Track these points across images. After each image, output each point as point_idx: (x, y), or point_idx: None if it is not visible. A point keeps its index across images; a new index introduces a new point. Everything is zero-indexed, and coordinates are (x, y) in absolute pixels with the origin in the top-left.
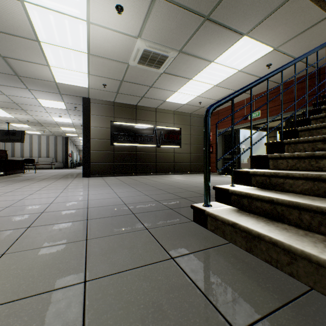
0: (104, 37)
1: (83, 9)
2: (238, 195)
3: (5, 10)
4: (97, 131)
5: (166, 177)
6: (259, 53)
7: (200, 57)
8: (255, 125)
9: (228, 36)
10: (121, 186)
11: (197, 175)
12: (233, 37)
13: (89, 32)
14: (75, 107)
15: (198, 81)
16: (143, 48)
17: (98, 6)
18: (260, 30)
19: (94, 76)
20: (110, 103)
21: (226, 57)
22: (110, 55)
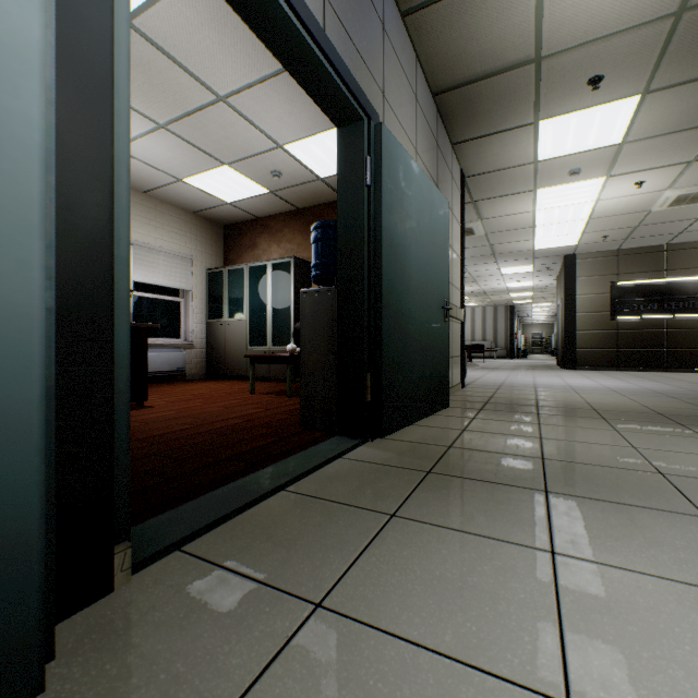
0: (614, 203)
1: (593, 196)
2: None
3: (516, 220)
4: (586, 300)
5: None
6: None
7: None
8: None
9: None
10: (638, 380)
11: None
12: None
13: (595, 205)
14: (546, 267)
15: None
16: (676, 195)
17: (611, 190)
18: None
19: (589, 233)
20: (610, 253)
21: None
22: (619, 212)
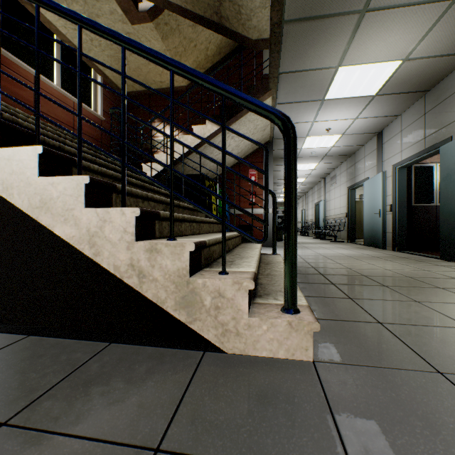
0: None
1: None
2: None
3: None
4: None
5: None
6: None
7: None
8: None
9: None
10: None
11: None
12: None
13: None
14: None
15: None
16: None
17: None
18: None
19: None
20: None
21: None
22: None
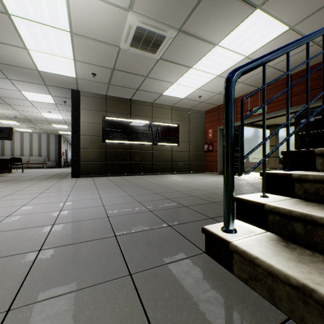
0: (88, 9)
1: None
2: (283, 215)
3: None
4: (87, 126)
5: (163, 177)
6: (272, 34)
7: (203, 39)
8: (260, 120)
9: (238, 9)
10: (111, 188)
11: (196, 175)
12: (243, 11)
13: (69, 1)
14: (64, 101)
15: (199, 70)
16: (135, 25)
17: None
18: (277, 0)
19: (81, 63)
20: (102, 97)
21: (233, 39)
22: (97, 35)
